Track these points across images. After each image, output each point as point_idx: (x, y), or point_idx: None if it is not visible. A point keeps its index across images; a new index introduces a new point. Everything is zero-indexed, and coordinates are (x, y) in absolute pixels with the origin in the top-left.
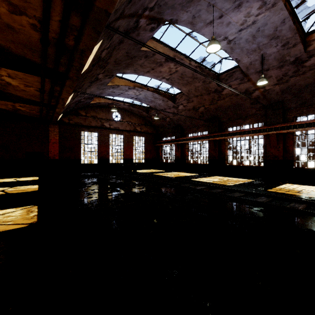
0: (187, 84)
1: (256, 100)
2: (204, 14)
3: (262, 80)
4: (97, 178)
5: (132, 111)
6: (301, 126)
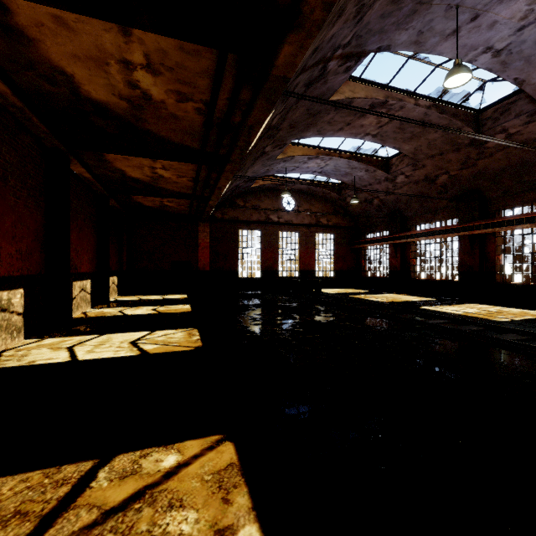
0: (412, 139)
1: None
2: (440, 23)
3: None
4: (262, 300)
5: (313, 193)
6: None
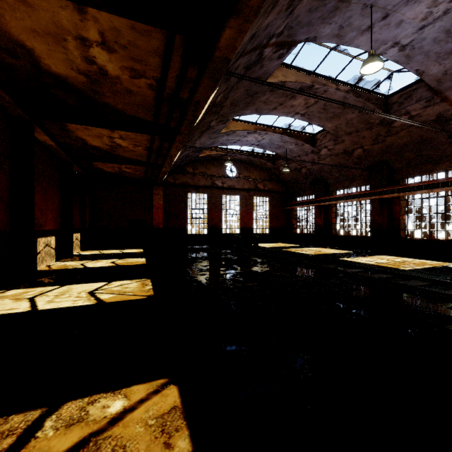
0: (334, 118)
1: None
2: (357, 20)
3: None
4: (208, 253)
5: (251, 163)
6: None
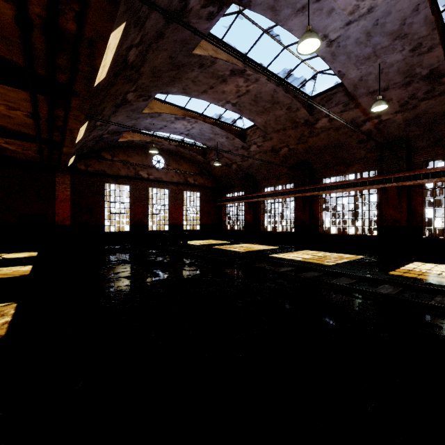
0: (264, 113)
1: (369, 135)
2: None
3: (380, 104)
4: (127, 254)
5: (181, 155)
6: (436, 175)
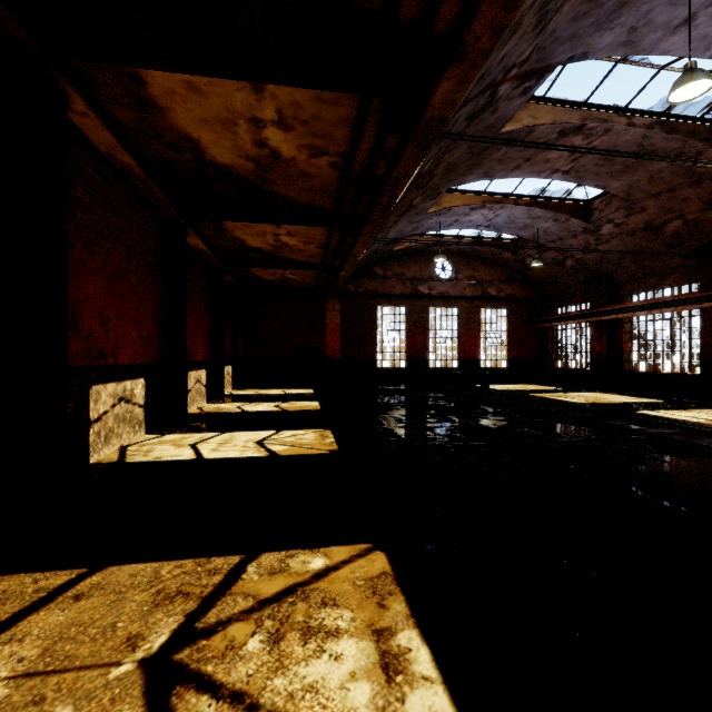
0: (625, 172)
1: None
2: (663, 13)
3: None
4: (408, 397)
5: (477, 255)
6: None
